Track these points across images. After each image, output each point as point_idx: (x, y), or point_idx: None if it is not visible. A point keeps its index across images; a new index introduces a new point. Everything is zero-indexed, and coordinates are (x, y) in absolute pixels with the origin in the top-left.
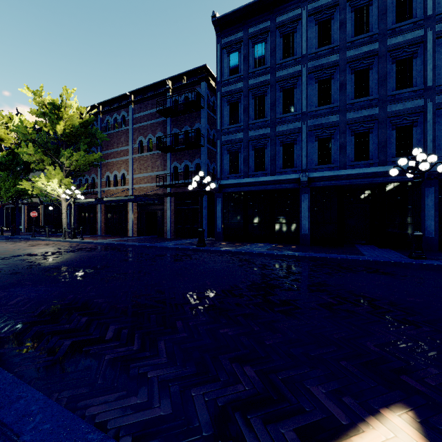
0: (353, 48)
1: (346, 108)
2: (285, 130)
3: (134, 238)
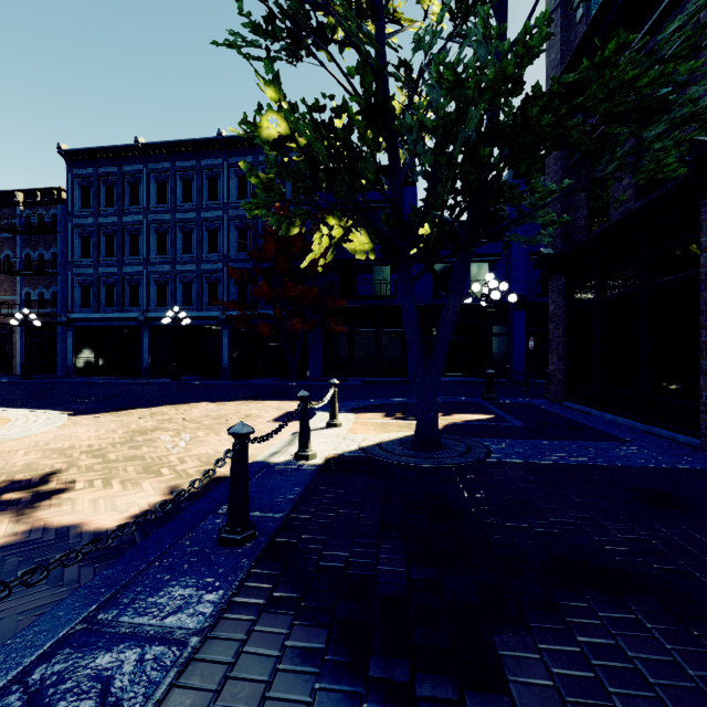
0: (181, 213)
1: (175, 261)
2: (130, 272)
3: None
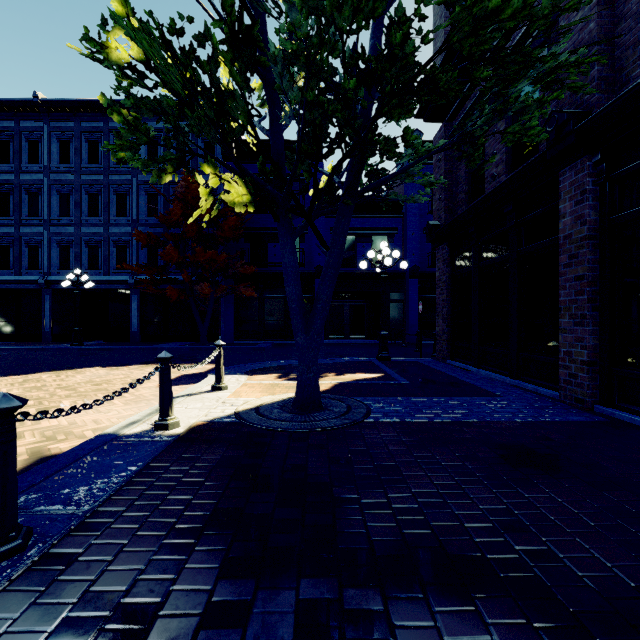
0: (86, 174)
1: (80, 223)
2: (29, 233)
3: None
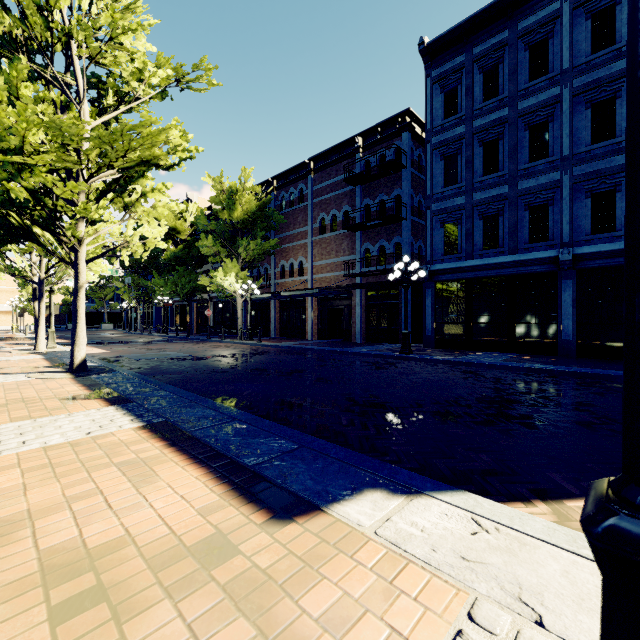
0: None
1: None
2: (533, 187)
3: (316, 342)
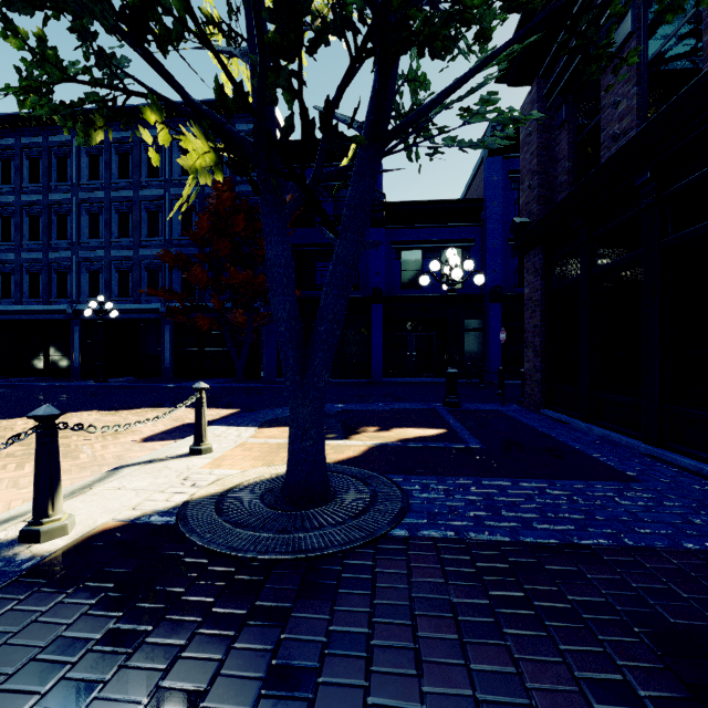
0: (116, 190)
1: (109, 245)
2: (57, 258)
3: None
